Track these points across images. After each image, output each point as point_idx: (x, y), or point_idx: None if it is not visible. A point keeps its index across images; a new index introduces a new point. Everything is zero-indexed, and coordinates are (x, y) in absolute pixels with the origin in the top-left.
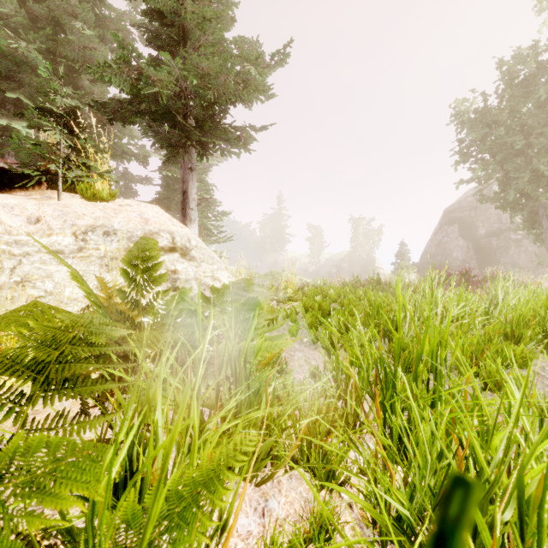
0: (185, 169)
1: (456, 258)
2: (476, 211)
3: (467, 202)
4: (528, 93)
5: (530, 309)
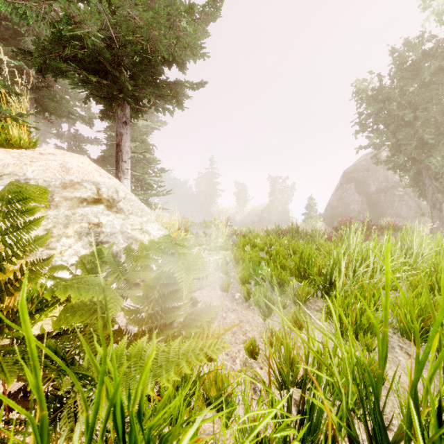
0: (118, 123)
1: (353, 209)
2: (368, 173)
3: (362, 165)
4: (415, 76)
5: None
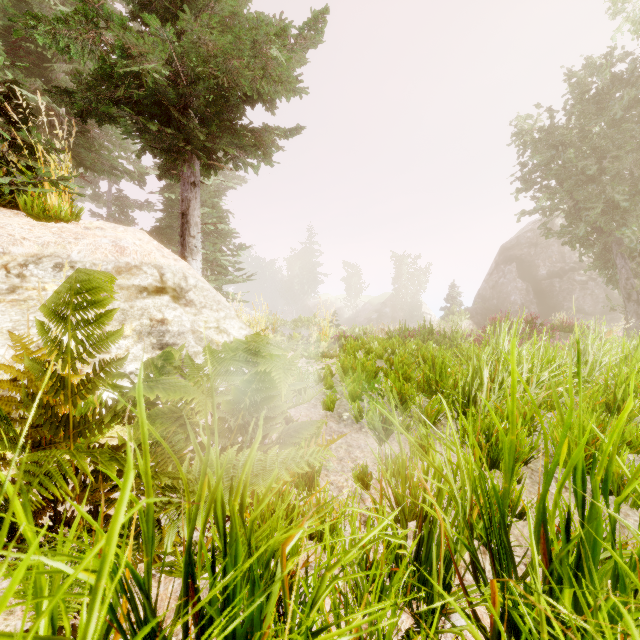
0: (184, 184)
1: (514, 302)
2: (536, 249)
3: (527, 238)
4: (601, 110)
5: (631, 369)
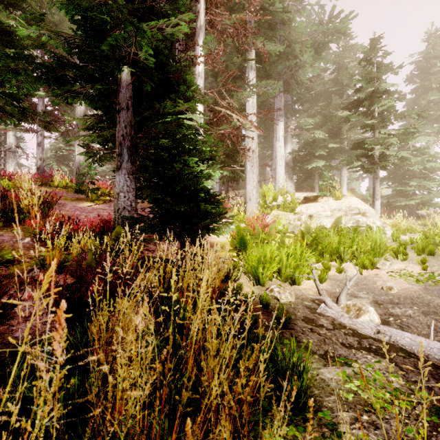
0: (373, 179)
1: None
2: None
3: None
4: None
5: None
